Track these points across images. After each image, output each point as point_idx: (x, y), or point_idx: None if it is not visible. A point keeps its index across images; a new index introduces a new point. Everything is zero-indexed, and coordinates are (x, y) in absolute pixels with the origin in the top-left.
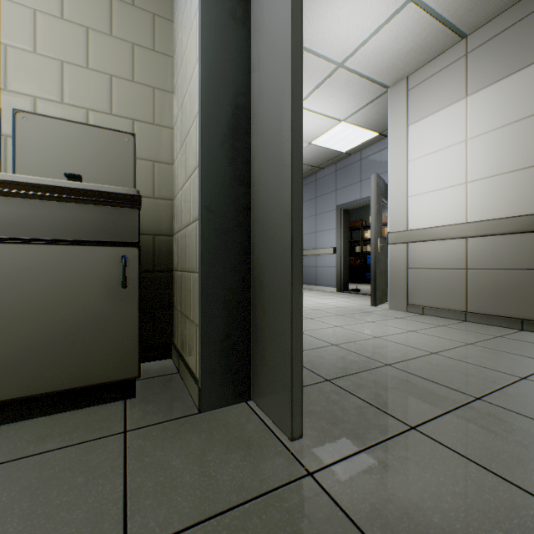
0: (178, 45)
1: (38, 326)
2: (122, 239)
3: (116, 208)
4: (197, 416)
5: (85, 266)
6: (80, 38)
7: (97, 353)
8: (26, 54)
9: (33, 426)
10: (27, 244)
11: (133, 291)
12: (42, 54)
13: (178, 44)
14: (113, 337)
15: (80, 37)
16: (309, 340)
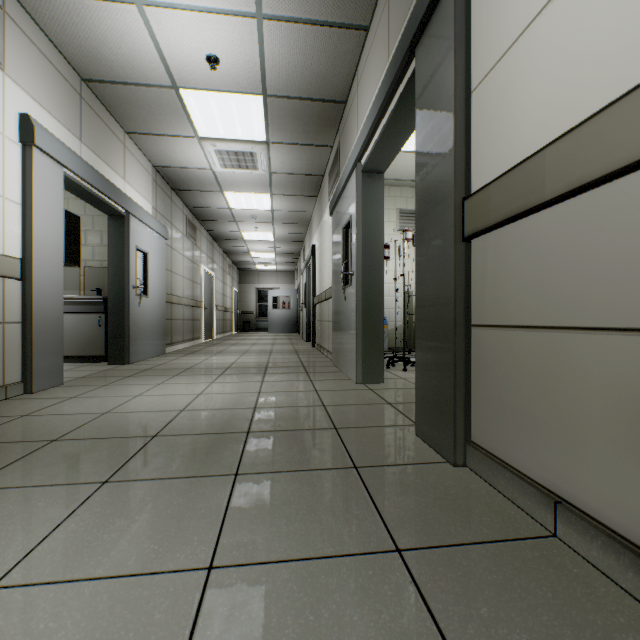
0: None
1: None
2: None
3: None
4: None
5: None
6: None
7: None
8: None
9: None
10: None
11: None
12: None
13: None
14: None
15: None
16: (247, 636)
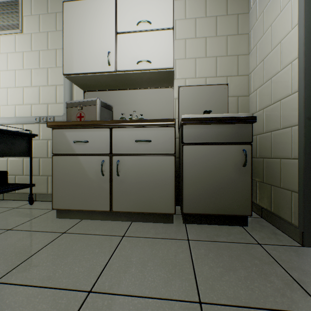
0: (255, 25)
1: (207, 182)
2: (243, 140)
3: (240, 124)
4: (303, 248)
5: (225, 155)
6: (202, 44)
7: (230, 199)
8: (182, 60)
9: (206, 228)
10: (203, 145)
11: (248, 168)
12: (188, 58)
13: (255, 24)
14: (238, 192)
15: (202, 43)
16: None
